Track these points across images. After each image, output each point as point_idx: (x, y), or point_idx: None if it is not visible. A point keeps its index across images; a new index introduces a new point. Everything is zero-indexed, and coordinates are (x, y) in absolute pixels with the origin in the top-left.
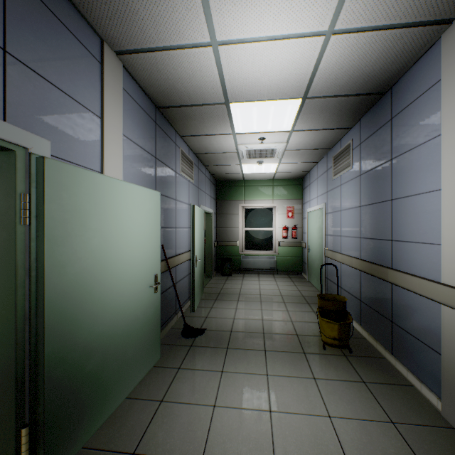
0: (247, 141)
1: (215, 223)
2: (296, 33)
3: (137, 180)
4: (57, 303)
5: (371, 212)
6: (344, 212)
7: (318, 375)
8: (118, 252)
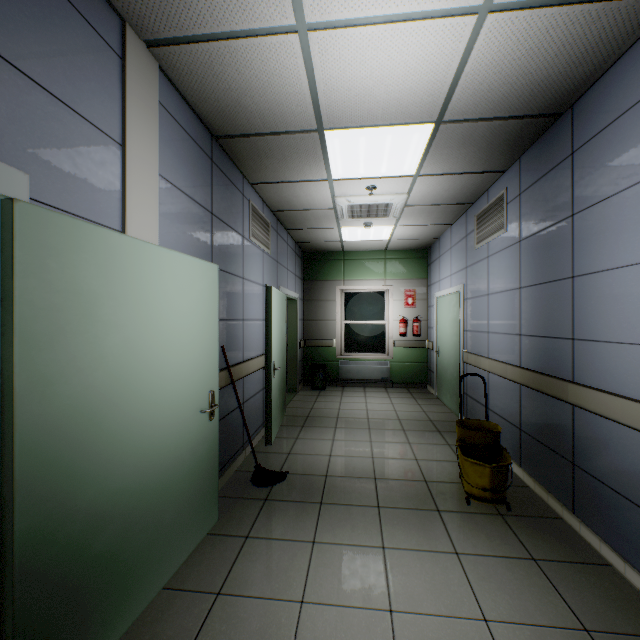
0: (349, 191)
1: (302, 314)
2: (432, 9)
3: (182, 247)
4: (40, 445)
5: (538, 297)
6: (494, 297)
7: (463, 548)
8: (148, 359)
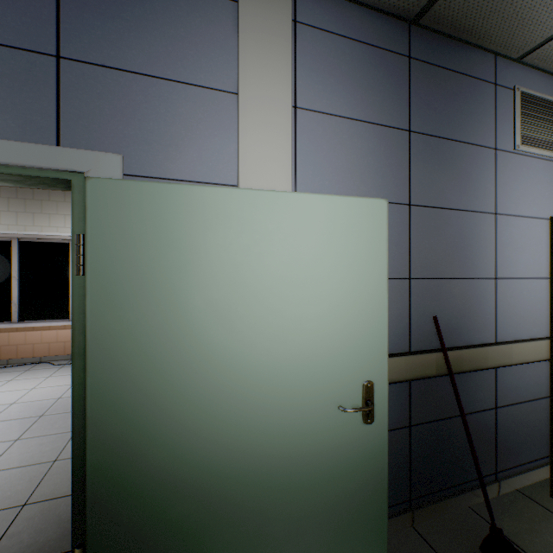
0: None
1: None
2: None
3: (343, 187)
4: (110, 393)
5: None
6: None
7: None
8: (244, 325)
